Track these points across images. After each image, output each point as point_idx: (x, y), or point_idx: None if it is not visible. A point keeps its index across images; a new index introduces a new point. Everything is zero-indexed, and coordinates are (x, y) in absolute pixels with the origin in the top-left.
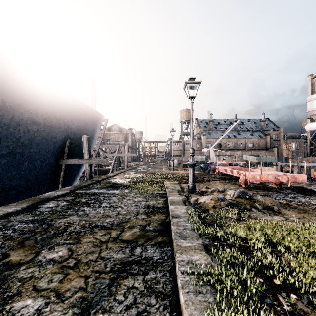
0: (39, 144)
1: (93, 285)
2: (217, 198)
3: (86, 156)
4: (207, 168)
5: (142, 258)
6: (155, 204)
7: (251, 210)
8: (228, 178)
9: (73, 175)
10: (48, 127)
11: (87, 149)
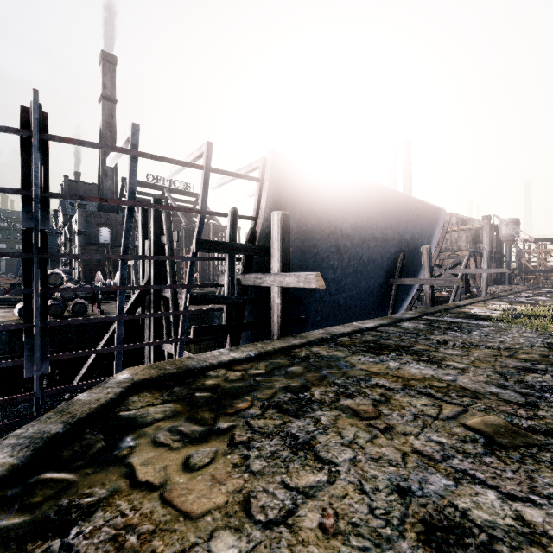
0: (374, 261)
1: (500, 369)
2: None
3: (425, 274)
4: None
5: (548, 370)
6: None
7: None
8: None
9: (401, 300)
10: (384, 240)
11: (427, 265)
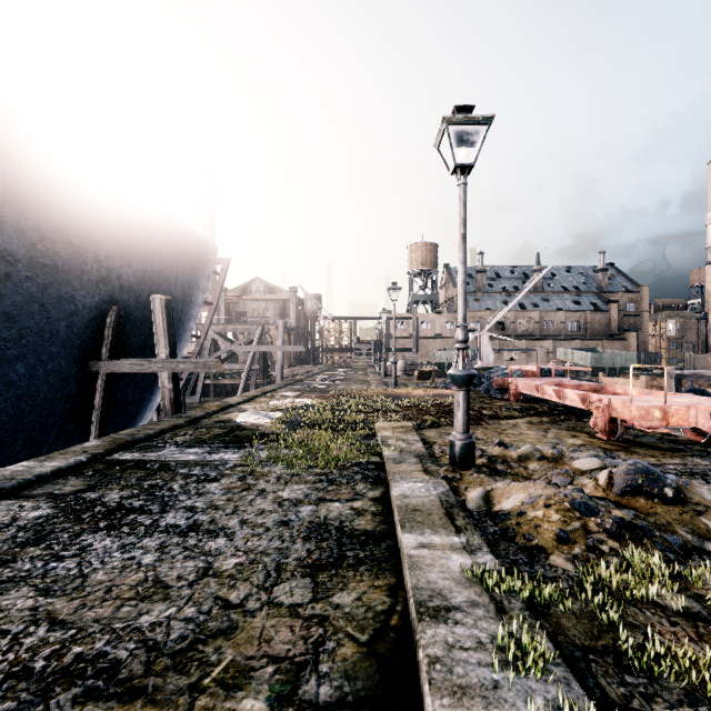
0: (16, 318)
1: None
2: (567, 499)
3: (161, 351)
4: (480, 382)
5: None
6: (347, 514)
7: (704, 550)
8: (546, 412)
9: (137, 401)
10: (45, 268)
11: (165, 333)
